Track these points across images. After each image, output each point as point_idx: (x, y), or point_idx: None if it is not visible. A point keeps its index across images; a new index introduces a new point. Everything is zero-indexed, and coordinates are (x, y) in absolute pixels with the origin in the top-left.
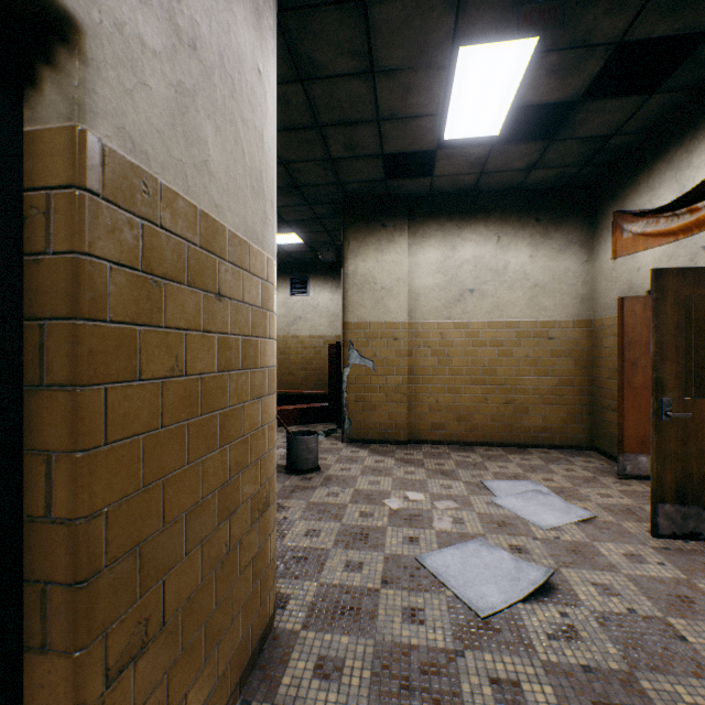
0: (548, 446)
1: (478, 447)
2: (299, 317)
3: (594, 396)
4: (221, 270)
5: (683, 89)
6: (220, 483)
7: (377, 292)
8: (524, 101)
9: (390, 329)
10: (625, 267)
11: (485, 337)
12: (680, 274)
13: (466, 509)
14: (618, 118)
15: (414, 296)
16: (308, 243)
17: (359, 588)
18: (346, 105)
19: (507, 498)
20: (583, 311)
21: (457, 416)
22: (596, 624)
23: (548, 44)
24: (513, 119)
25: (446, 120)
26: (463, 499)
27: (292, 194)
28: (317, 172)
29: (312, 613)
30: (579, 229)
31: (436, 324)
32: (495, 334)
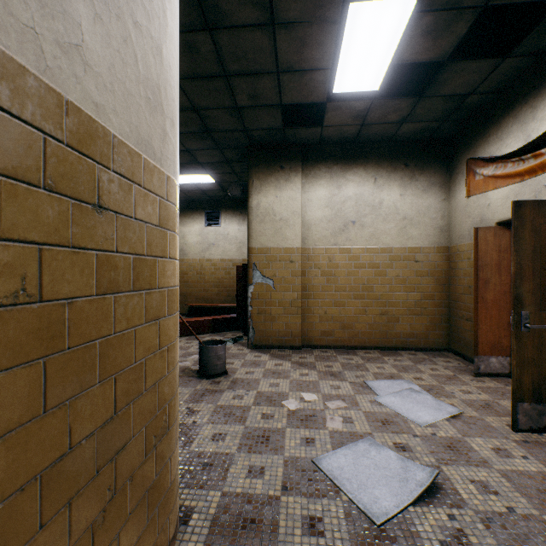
0: (414, 349)
1: (359, 350)
2: (212, 244)
3: (450, 307)
4: (103, 178)
5: (530, 54)
6: (101, 421)
7: (276, 222)
8: (402, 60)
9: (287, 254)
10: (477, 203)
11: (364, 260)
12: (536, 206)
13: (354, 408)
14: (476, 79)
15: (307, 226)
16: (220, 183)
17: (261, 497)
18: (250, 56)
19: (387, 397)
20: (442, 239)
21: (342, 325)
22: (482, 526)
23: (425, 4)
24: (389, 79)
25: (336, 74)
26: (350, 399)
27: (204, 139)
28: (226, 119)
29: (214, 528)
30: (439, 173)
31: (325, 249)
32: (372, 258)
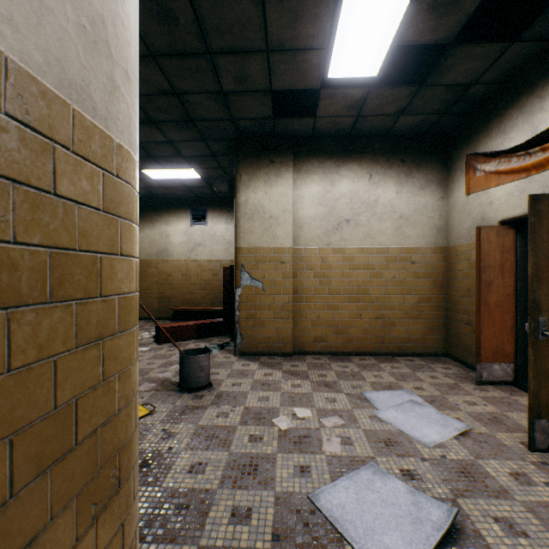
0: (411, 354)
1: (354, 357)
2: (198, 244)
3: (448, 311)
4: None
5: (539, 39)
6: None
7: (266, 220)
8: (403, 40)
9: (277, 254)
10: (477, 201)
11: (359, 261)
12: None
13: (352, 426)
14: (480, 66)
15: (299, 225)
16: (206, 179)
17: None
18: (236, 29)
19: (388, 411)
20: (439, 239)
21: (336, 330)
22: None
23: None
24: (387, 66)
25: (331, 56)
26: (348, 414)
27: (188, 128)
28: (210, 106)
29: None
30: (437, 170)
31: (318, 249)
32: (367, 258)
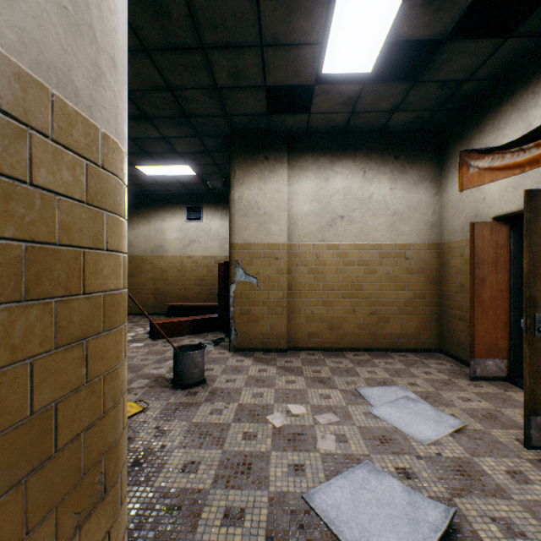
0: (404, 350)
1: (348, 352)
2: (193, 240)
3: (442, 306)
4: None
5: (534, 35)
6: None
7: (260, 217)
8: (398, 36)
9: (272, 250)
10: (471, 197)
11: (353, 257)
12: None
13: (347, 423)
14: (474, 62)
15: (293, 221)
16: (201, 176)
17: None
18: (229, 23)
19: (382, 407)
20: (433, 235)
21: (330, 326)
22: None
23: None
24: (382, 63)
25: (326, 51)
26: (342, 410)
27: (182, 124)
28: (205, 102)
29: None
30: (430, 167)
31: (312, 245)
32: (361, 254)
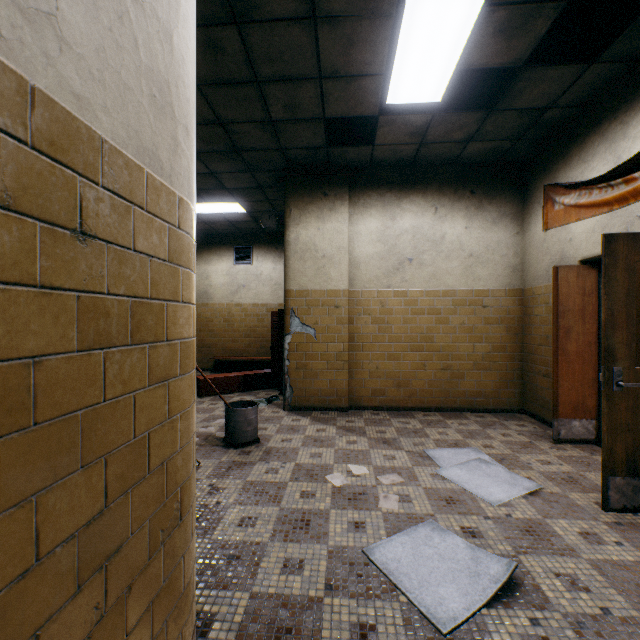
0: (482, 410)
1: (417, 412)
2: (242, 286)
3: (524, 361)
4: (88, 196)
5: (621, 60)
6: (85, 519)
7: (318, 260)
8: (469, 64)
9: (331, 297)
10: (556, 238)
11: (423, 305)
12: (630, 240)
13: (412, 484)
14: (556, 89)
15: (355, 265)
16: (251, 213)
17: (299, 598)
18: (286, 57)
19: (451, 469)
20: (514, 280)
21: (397, 383)
22: (572, 633)
23: None
24: (453, 89)
25: (390, 82)
26: (407, 472)
27: (232, 159)
28: (258, 135)
29: None
30: (511, 202)
31: (376, 292)
32: (432, 302)
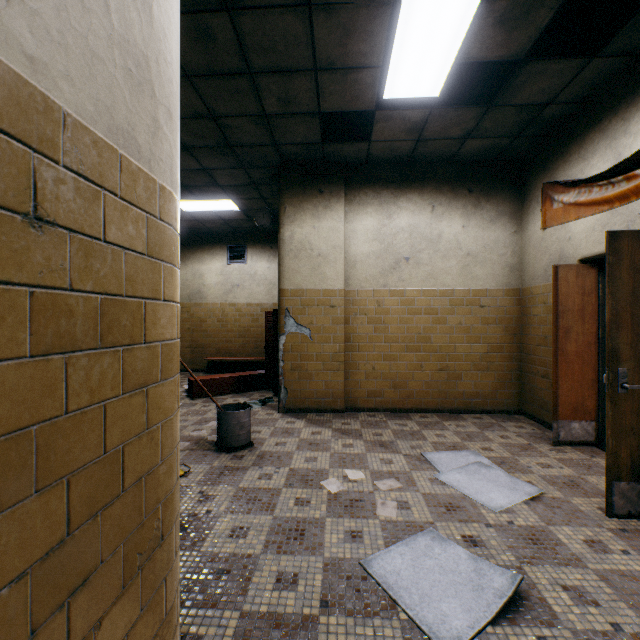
0: (479, 411)
1: (414, 414)
2: (236, 285)
3: (522, 362)
4: (44, 176)
5: (622, 54)
6: (41, 552)
7: (313, 259)
8: (468, 57)
9: (327, 297)
10: (555, 236)
11: (420, 305)
12: (635, 237)
13: (410, 489)
14: (556, 84)
15: (351, 264)
16: (245, 211)
17: (293, 617)
18: (280, 47)
19: (450, 473)
20: (512, 280)
21: (393, 384)
22: None
23: None
24: (451, 84)
25: (387, 75)
26: (405, 476)
27: (225, 155)
28: (251, 130)
29: None
30: (509, 201)
31: (373, 292)
32: (429, 302)
